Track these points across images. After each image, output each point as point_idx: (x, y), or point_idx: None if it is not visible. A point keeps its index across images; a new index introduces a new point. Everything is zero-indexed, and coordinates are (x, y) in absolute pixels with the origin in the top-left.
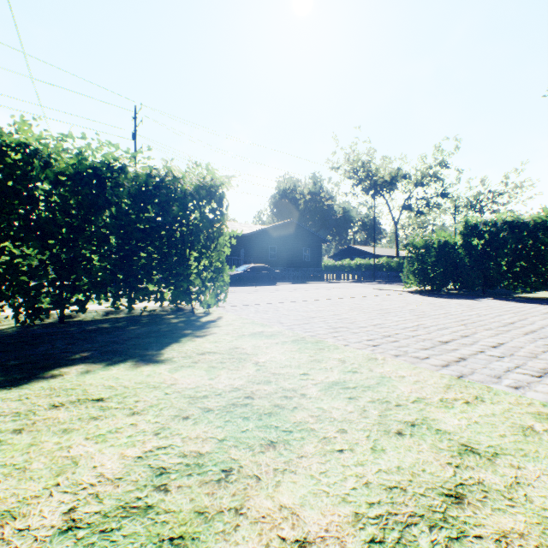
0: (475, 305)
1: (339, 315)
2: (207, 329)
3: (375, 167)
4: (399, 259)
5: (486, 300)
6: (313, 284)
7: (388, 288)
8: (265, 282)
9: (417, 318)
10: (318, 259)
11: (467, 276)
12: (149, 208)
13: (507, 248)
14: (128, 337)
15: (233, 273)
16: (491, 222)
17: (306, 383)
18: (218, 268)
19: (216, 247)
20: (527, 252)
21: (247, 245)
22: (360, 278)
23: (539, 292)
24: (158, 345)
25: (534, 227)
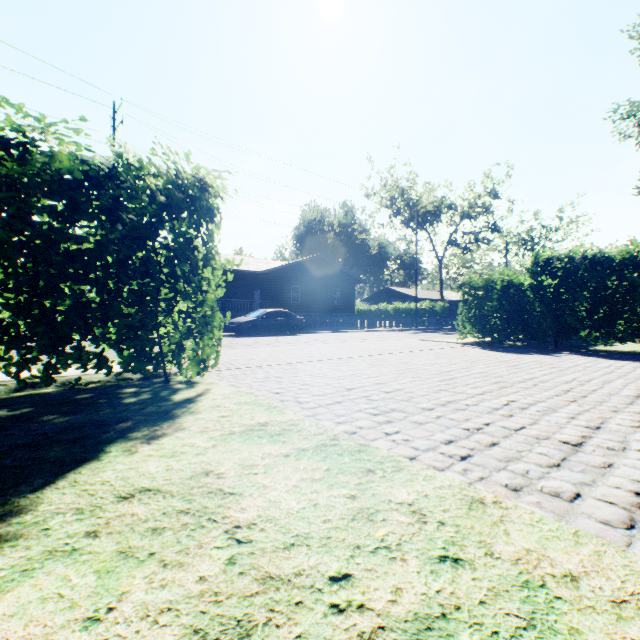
0: (559, 363)
1: (386, 384)
2: (173, 419)
3: (416, 195)
4: (444, 303)
5: (566, 355)
6: (345, 333)
7: (438, 340)
8: (286, 332)
9: (499, 388)
10: (351, 303)
11: (537, 325)
12: (82, 217)
13: (587, 290)
14: (10, 446)
15: (244, 320)
16: (566, 257)
17: (345, 632)
18: (204, 315)
19: (199, 282)
20: (612, 294)
21: (263, 285)
22: (400, 326)
23: (617, 343)
24: (53, 469)
25: (622, 263)
